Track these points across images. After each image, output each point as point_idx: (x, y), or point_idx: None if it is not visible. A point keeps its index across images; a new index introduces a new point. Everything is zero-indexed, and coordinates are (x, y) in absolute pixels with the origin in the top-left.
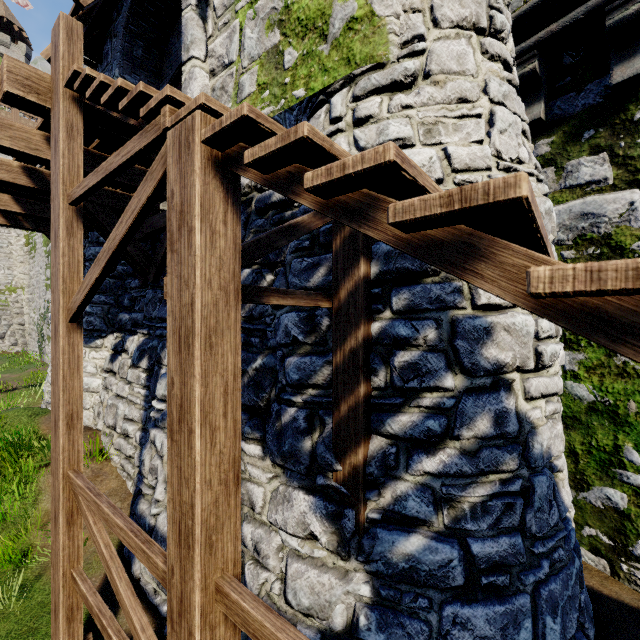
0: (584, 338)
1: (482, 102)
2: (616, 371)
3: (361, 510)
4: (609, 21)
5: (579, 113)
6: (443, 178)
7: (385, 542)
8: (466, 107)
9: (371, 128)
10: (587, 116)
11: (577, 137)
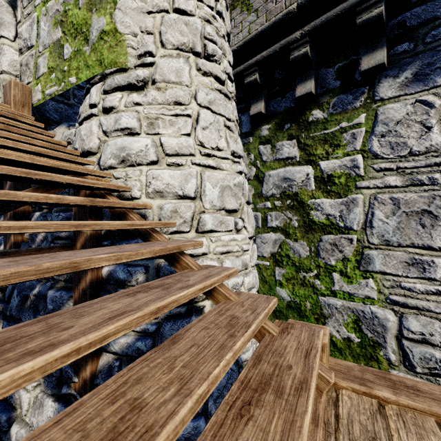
0: (285, 259)
1: (192, 106)
2: (300, 282)
3: None
4: (292, 56)
5: (283, 111)
6: (158, 160)
7: None
8: (181, 108)
9: (111, 117)
10: (286, 114)
11: (282, 127)
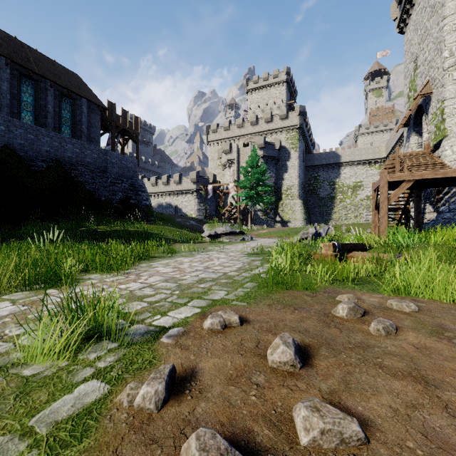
0: None
1: None
2: None
3: (436, 205)
4: None
5: None
6: (451, 154)
7: (439, 208)
8: None
9: (443, 148)
10: None
11: None
